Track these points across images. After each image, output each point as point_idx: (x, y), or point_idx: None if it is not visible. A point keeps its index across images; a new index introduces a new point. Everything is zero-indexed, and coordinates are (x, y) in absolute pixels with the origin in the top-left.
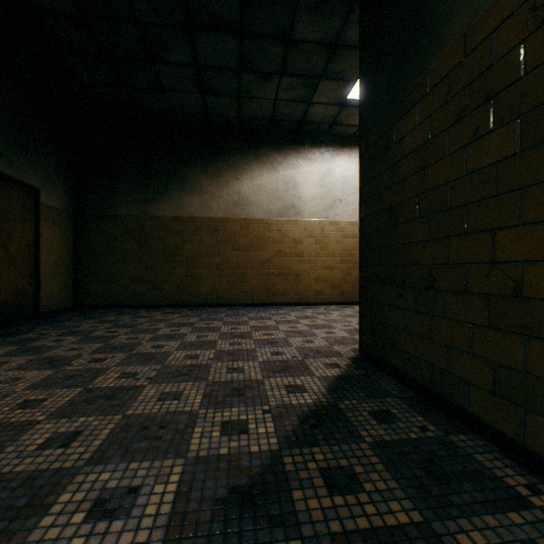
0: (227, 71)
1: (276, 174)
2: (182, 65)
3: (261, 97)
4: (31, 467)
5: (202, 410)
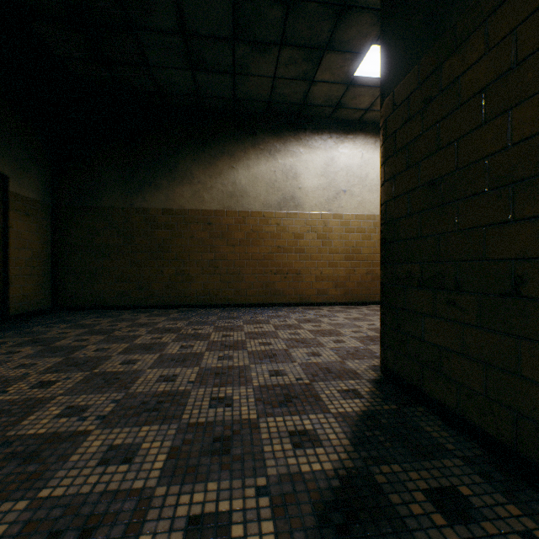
0: (219, 41)
1: (275, 163)
2: (167, 32)
3: (258, 74)
4: None
5: (161, 489)
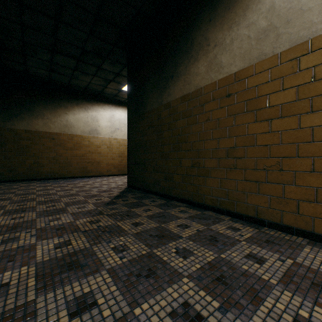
0: (67, 68)
1: (88, 114)
2: (43, 60)
3: (83, 80)
4: (51, 209)
5: (87, 199)
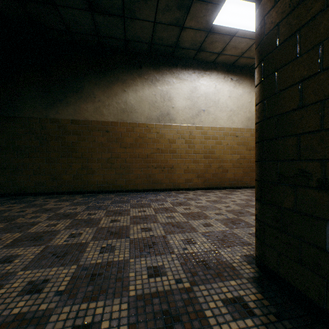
0: None
1: (155, 89)
2: None
3: (142, 18)
4: None
5: None
